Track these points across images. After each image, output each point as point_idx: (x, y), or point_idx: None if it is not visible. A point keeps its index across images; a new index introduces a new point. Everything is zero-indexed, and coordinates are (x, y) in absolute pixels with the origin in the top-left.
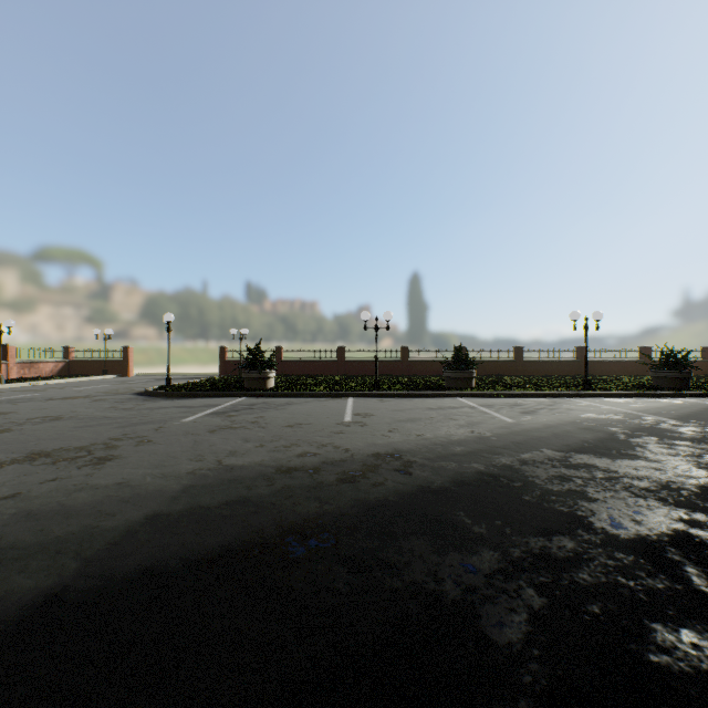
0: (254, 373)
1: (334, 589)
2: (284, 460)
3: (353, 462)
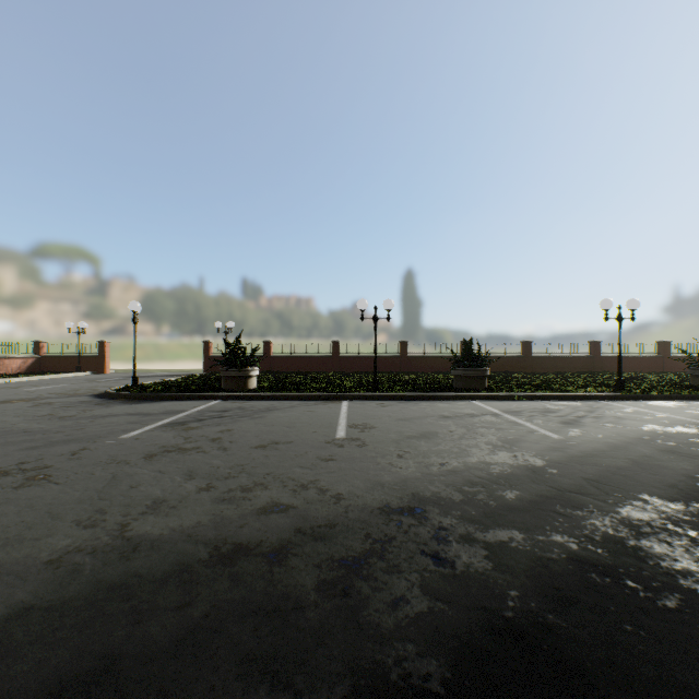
0: (233, 371)
1: None
2: (233, 525)
3: (348, 531)
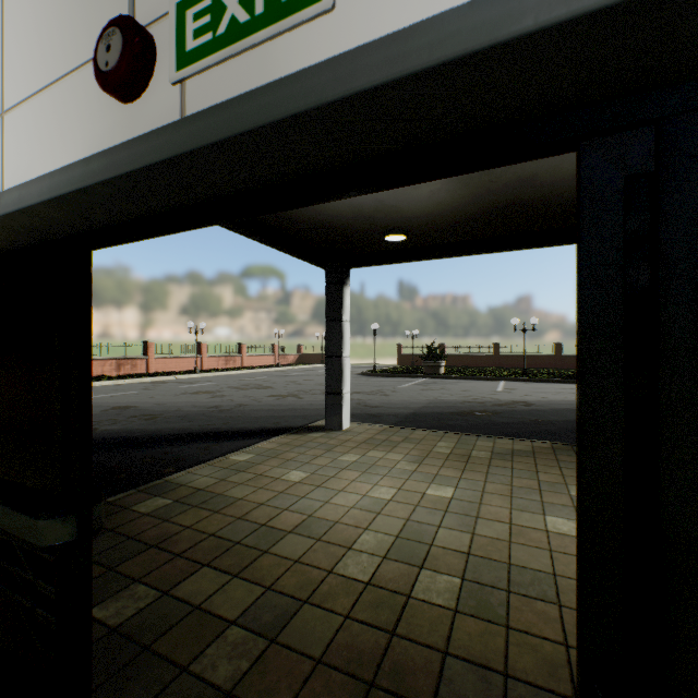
0: (431, 363)
1: (491, 418)
2: (466, 400)
3: (500, 402)
